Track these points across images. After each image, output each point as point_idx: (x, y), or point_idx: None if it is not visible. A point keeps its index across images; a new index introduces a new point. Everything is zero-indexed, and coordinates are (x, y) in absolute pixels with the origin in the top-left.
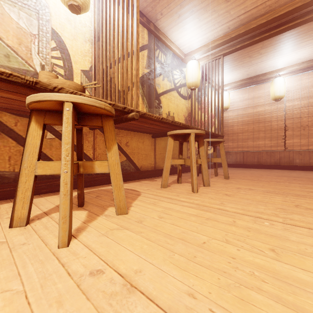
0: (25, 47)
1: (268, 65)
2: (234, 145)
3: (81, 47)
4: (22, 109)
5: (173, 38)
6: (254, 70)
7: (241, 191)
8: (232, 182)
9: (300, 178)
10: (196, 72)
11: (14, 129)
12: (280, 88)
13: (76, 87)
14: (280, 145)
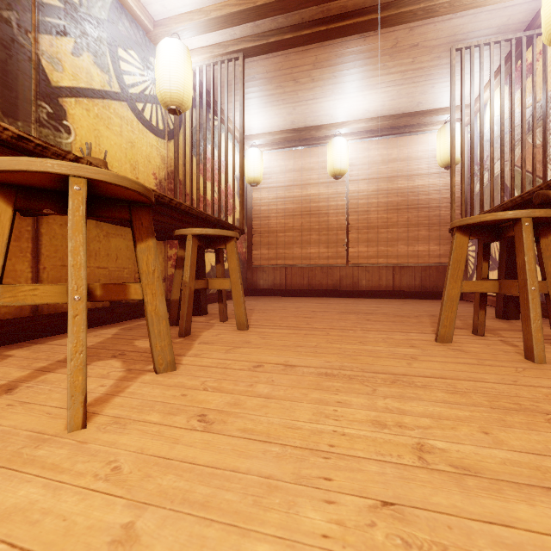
0: None
1: (325, 110)
2: (271, 253)
3: None
4: None
5: None
6: (302, 114)
7: (260, 382)
8: (251, 341)
9: (375, 315)
10: (181, 69)
11: None
12: (341, 156)
13: None
14: (342, 255)
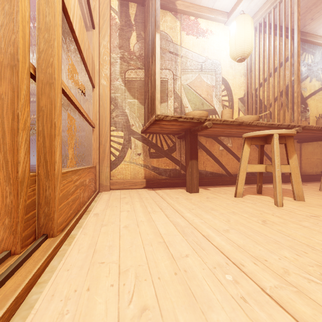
0: (210, 95)
1: None
2: None
3: (238, 82)
4: (213, 134)
5: None
6: None
7: None
8: None
9: None
10: None
11: (205, 146)
12: None
13: (256, 118)
14: None
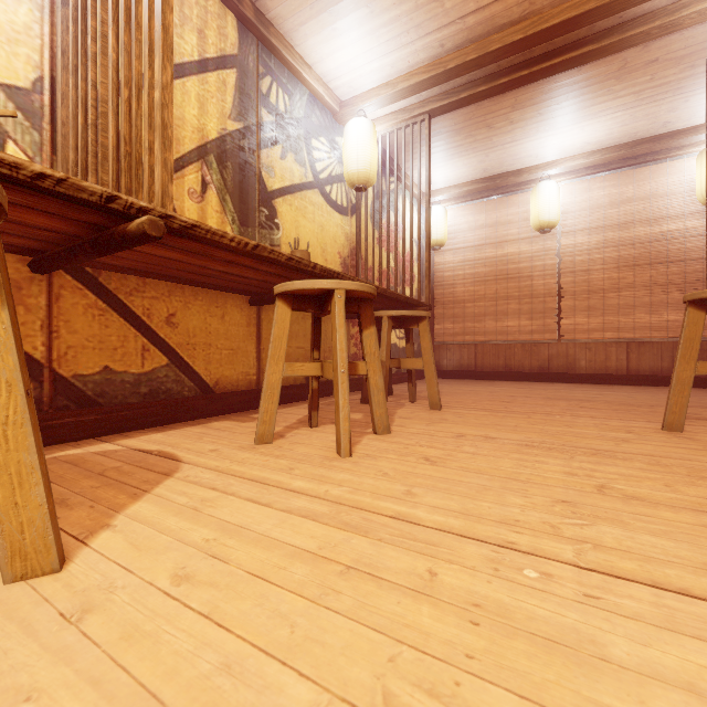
0: None
1: (527, 151)
2: (457, 327)
3: None
4: None
5: (310, 55)
6: (497, 160)
7: (465, 445)
8: (447, 419)
9: (592, 402)
10: (368, 147)
11: None
12: (550, 205)
13: None
14: (551, 328)
